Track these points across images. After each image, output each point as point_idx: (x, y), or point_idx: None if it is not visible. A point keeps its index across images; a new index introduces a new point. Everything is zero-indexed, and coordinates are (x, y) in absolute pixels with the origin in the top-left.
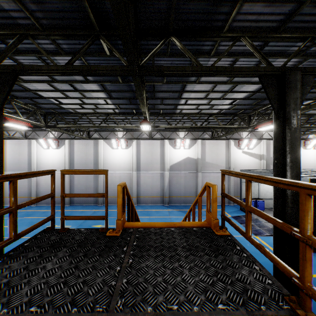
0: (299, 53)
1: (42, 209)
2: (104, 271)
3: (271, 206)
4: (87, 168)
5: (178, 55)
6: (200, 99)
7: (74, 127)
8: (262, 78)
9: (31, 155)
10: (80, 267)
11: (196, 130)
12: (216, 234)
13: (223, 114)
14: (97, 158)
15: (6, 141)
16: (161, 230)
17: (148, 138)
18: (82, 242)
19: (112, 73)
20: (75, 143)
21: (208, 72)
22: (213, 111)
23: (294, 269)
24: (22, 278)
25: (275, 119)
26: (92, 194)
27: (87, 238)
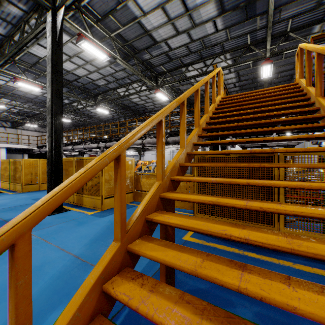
0: None
1: None
2: None
3: None
4: None
5: None
6: None
7: None
8: None
9: None
10: None
11: None
12: None
13: None
14: None
15: None
16: None
17: None
18: None
19: None
20: None
21: None
22: None
23: None
24: None
25: None
26: None
27: None
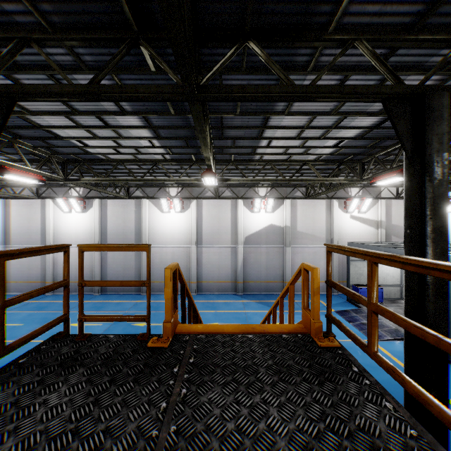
0: (443, 66)
1: (61, 299)
2: (141, 409)
3: (393, 296)
4: (125, 240)
5: (258, 70)
6: (290, 140)
7: (106, 181)
8: (388, 104)
9: (45, 221)
10: (102, 403)
11: (283, 185)
12: (318, 346)
13: (323, 161)
14: (140, 225)
15: (10, 202)
16: (232, 338)
17: (214, 196)
18: (109, 358)
19: (158, 97)
20: (109, 204)
21: (304, 94)
22: (309, 157)
23: (438, 398)
24: (8, 422)
25: (408, 166)
26: (126, 281)
27: (117, 350)
